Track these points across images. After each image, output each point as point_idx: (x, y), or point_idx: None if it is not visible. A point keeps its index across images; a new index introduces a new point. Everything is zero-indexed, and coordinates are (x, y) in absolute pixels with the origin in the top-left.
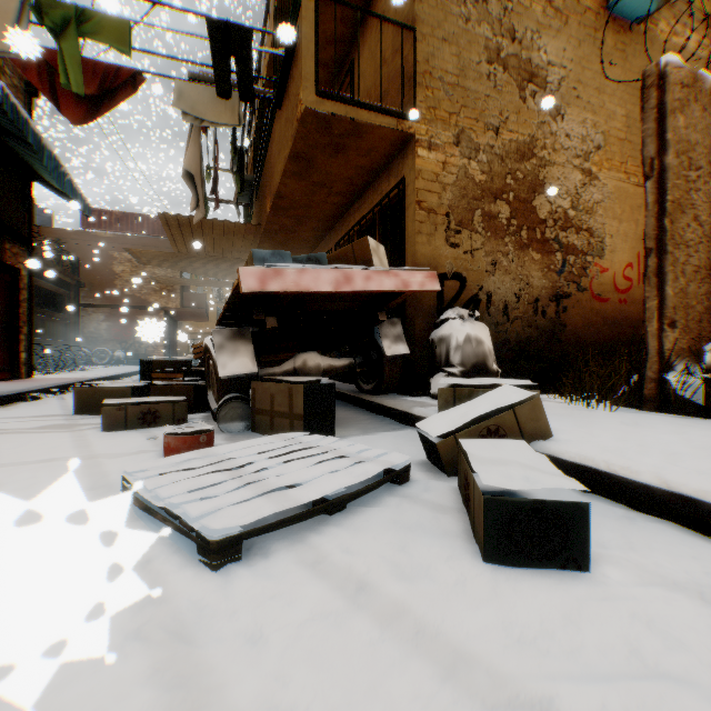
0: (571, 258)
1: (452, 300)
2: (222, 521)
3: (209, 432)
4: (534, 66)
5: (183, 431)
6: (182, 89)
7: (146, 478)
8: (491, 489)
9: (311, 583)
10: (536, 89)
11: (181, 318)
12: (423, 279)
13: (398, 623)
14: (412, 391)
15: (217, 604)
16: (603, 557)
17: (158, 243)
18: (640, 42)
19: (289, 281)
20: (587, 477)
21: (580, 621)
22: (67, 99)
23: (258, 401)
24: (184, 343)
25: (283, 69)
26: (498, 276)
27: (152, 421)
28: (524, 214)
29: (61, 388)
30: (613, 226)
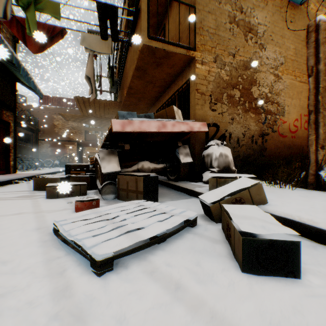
0: (269, 116)
1: (213, 136)
2: (103, 249)
3: (97, 200)
4: (251, 25)
5: (84, 199)
6: (85, 36)
7: (65, 224)
8: (238, 230)
9: (151, 285)
10: (252, 36)
11: (85, 145)
12: (200, 126)
13: (200, 311)
14: (194, 180)
15: (100, 297)
16: (306, 269)
17: (74, 111)
18: (301, 14)
19: (136, 126)
20: (287, 224)
21: (302, 310)
22: (30, 41)
23: (120, 184)
24: (86, 157)
25: (132, 26)
26: (234, 124)
27: (70, 194)
28: (247, 95)
29: (29, 178)
30: (289, 101)
